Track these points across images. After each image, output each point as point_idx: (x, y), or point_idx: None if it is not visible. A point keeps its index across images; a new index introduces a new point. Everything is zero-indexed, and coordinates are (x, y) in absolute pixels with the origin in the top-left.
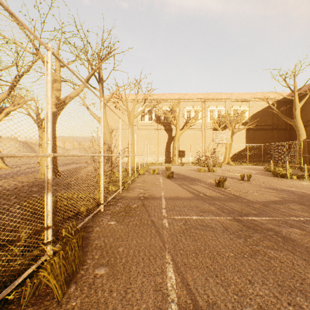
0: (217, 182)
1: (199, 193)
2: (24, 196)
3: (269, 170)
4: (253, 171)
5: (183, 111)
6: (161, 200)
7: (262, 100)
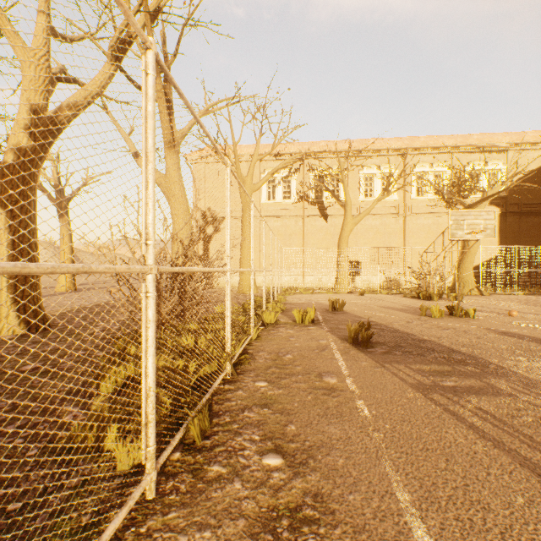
0: None
1: None
2: None
3: None
4: None
5: (358, 177)
6: None
7: (540, 147)
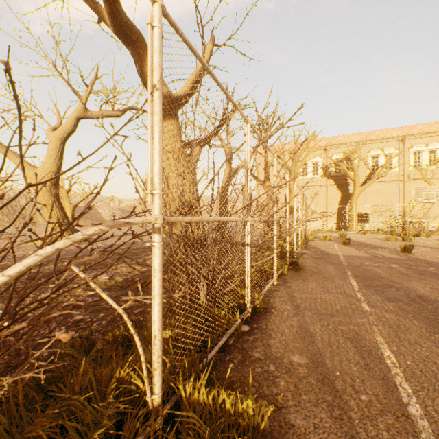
0: (402, 248)
1: (378, 255)
2: None
3: None
4: None
5: (366, 158)
6: (338, 256)
7: None
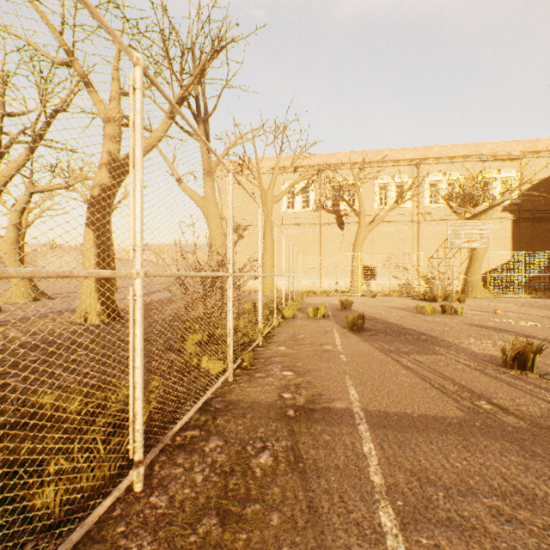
0: (509, 354)
1: (471, 394)
2: None
3: None
4: None
5: (373, 187)
6: (354, 428)
7: None
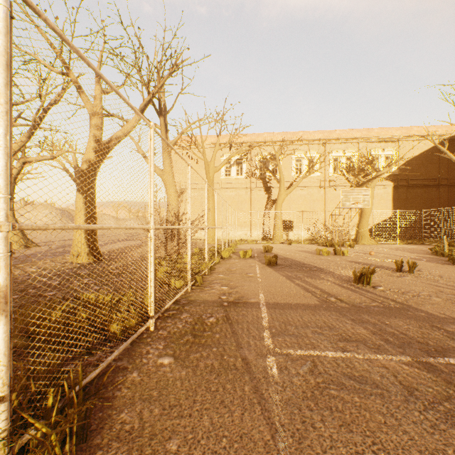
0: (357, 275)
1: (328, 295)
2: (34, 294)
3: (441, 253)
4: (410, 254)
5: (291, 160)
6: (259, 309)
7: (421, 139)
